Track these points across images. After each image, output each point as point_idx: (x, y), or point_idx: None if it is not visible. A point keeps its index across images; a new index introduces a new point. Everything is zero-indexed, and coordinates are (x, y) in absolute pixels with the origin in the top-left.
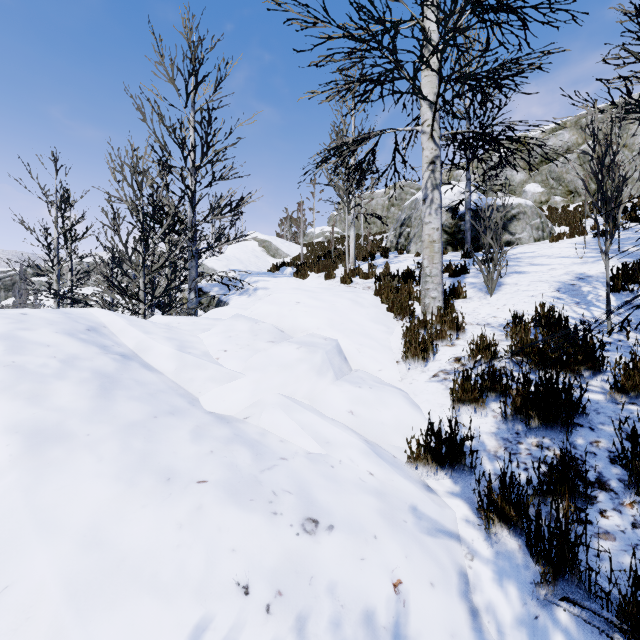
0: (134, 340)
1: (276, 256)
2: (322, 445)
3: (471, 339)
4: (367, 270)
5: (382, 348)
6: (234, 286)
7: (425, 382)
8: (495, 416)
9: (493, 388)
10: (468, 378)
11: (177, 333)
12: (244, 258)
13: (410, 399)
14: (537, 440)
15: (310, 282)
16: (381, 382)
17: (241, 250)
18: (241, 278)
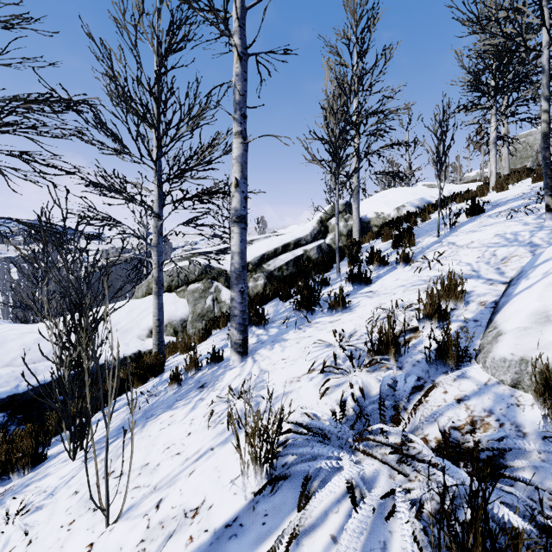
0: None
1: None
2: None
3: None
4: None
5: None
6: None
7: None
8: None
9: None
10: None
11: None
12: None
13: None
14: None
15: None
16: None
17: None
18: None
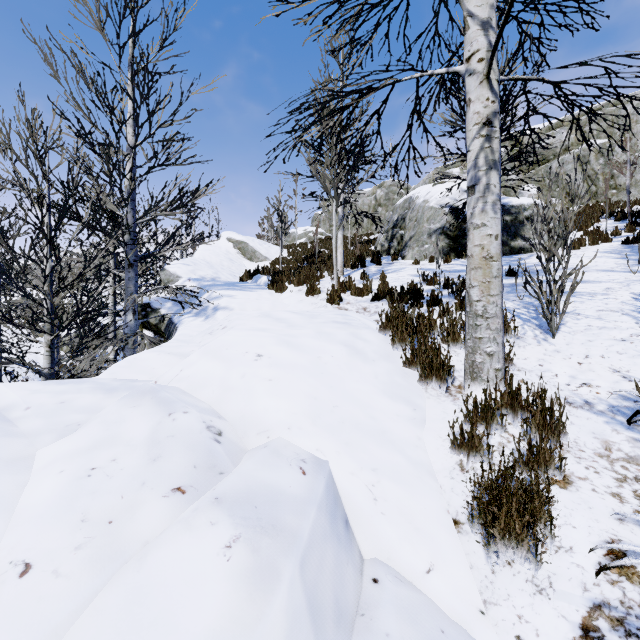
0: None
1: (253, 259)
2: None
3: None
4: (359, 281)
5: (416, 474)
6: (189, 303)
7: None
8: None
9: None
10: None
11: None
12: (216, 261)
13: None
14: None
15: (288, 298)
16: (444, 638)
17: (213, 252)
18: (201, 291)
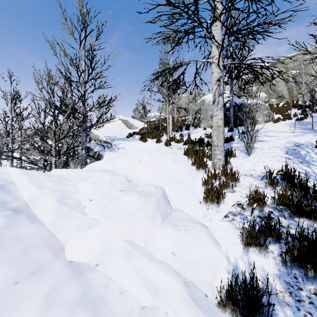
0: (29, 194)
1: (131, 128)
2: (152, 294)
3: (249, 193)
4: (178, 137)
5: (190, 192)
6: (107, 146)
7: (220, 221)
8: (274, 257)
9: (270, 234)
10: (254, 228)
11: (63, 185)
12: (114, 129)
13: (212, 236)
14: (313, 287)
15: (148, 144)
16: (191, 219)
17: (113, 125)
18: (111, 141)
